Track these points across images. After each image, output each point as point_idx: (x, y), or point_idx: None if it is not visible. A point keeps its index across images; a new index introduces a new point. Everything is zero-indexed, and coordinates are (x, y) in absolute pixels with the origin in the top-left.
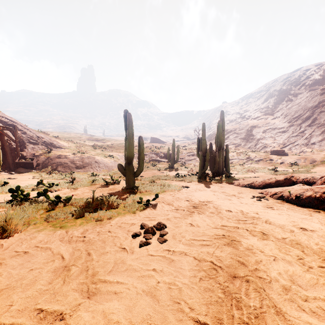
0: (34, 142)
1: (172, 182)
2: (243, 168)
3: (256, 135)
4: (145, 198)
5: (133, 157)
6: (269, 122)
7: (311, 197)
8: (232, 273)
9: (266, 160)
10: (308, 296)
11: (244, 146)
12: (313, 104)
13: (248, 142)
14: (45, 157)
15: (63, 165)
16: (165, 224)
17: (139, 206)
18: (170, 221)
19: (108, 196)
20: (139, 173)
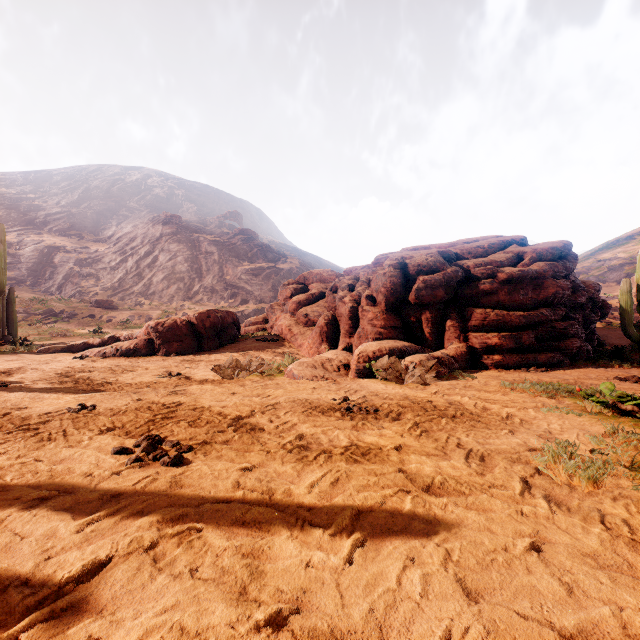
0: None
1: None
2: (40, 332)
3: (63, 267)
4: None
5: None
6: (88, 245)
7: (128, 348)
8: (76, 381)
9: (85, 316)
10: (113, 377)
11: (35, 286)
12: (155, 235)
13: (43, 279)
14: None
15: None
16: None
17: None
18: None
19: None
20: None
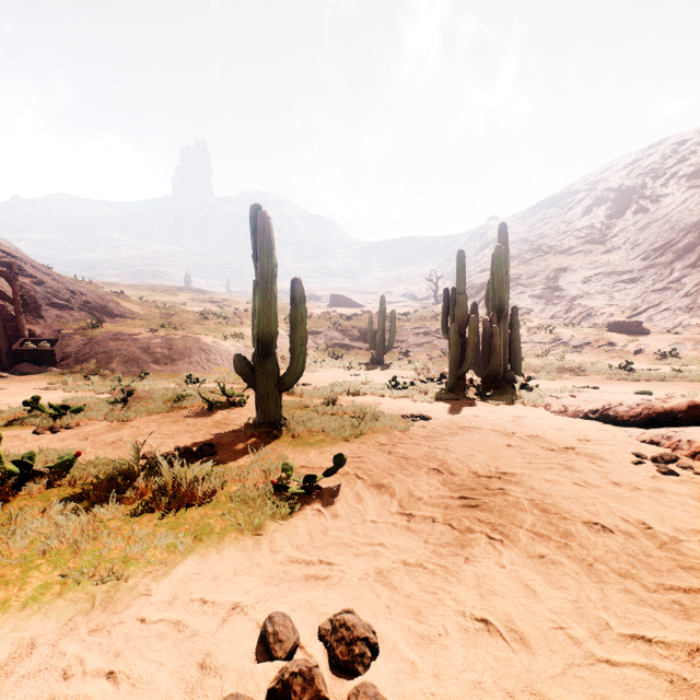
0: (62, 304)
1: (382, 400)
2: (546, 365)
3: (568, 289)
4: (305, 457)
5: (275, 336)
6: (596, 259)
7: None
8: None
9: (600, 344)
10: None
11: (541, 313)
12: None
13: (549, 305)
14: (84, 337)
15: (124, 357)
16: (373, 634)
17: (279, 502)
18: (392, 591)
19: (199, 450)
20: (292, 380)
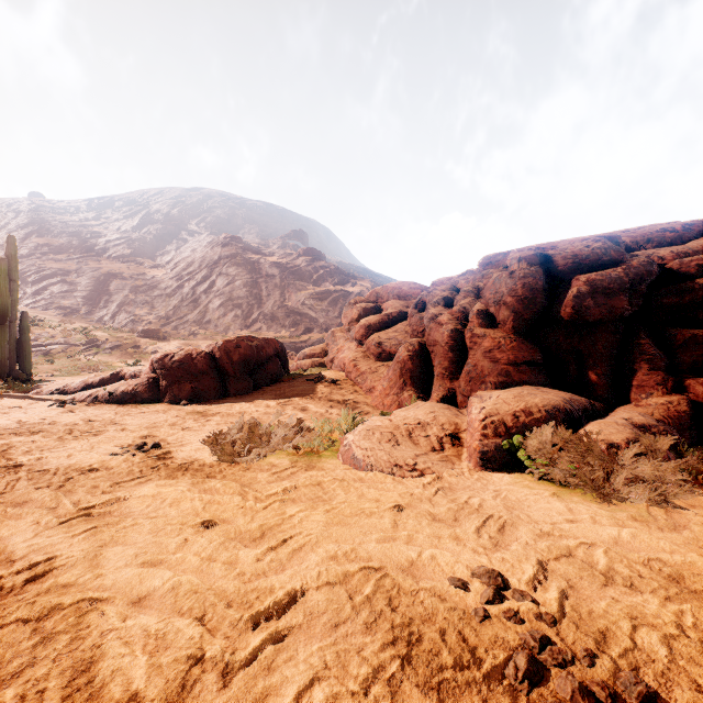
0: None
1: None
2: (76, 364)
3: (118, 295)
4: None
5: None
6: (146, 271)
7: (125, 391)
8: None
9: (129, 347)
10: (45, 449)
11: (89, 315)
12: (213, 258)
13: (98, 308)
14: None
15: None
16: None
17: None
18: None
19: None
20: None
